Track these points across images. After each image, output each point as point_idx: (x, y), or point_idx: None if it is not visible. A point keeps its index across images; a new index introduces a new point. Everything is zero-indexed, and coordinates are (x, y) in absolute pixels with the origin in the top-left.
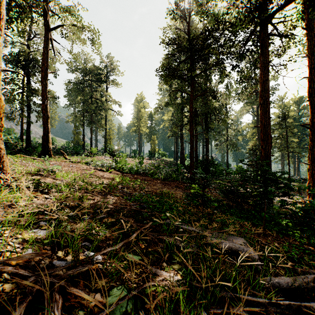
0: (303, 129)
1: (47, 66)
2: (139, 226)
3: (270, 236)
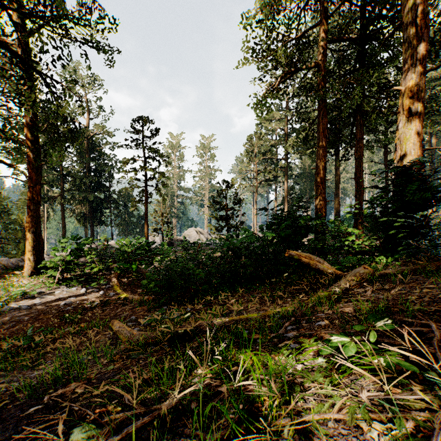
0: None
1: None
2: None
3: None
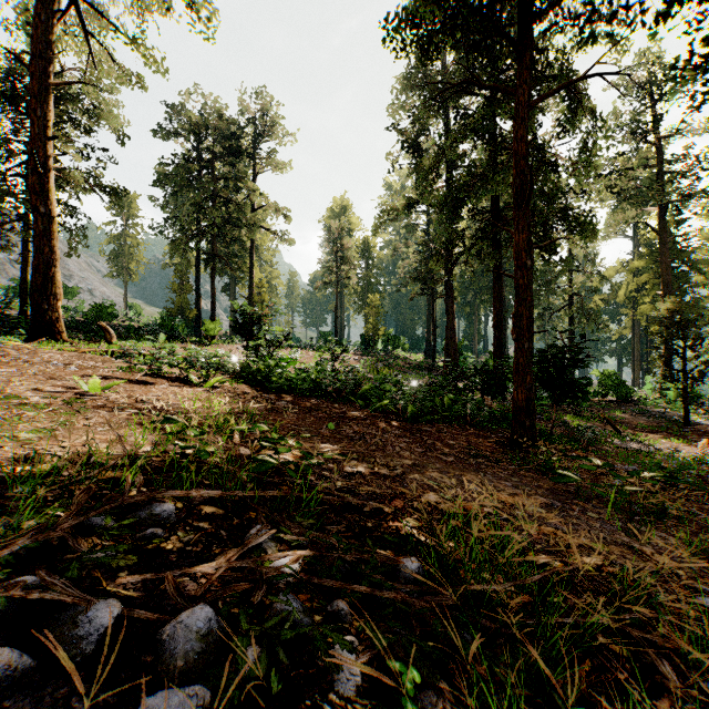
0: None
1: (47, 63)
2: None
3: None
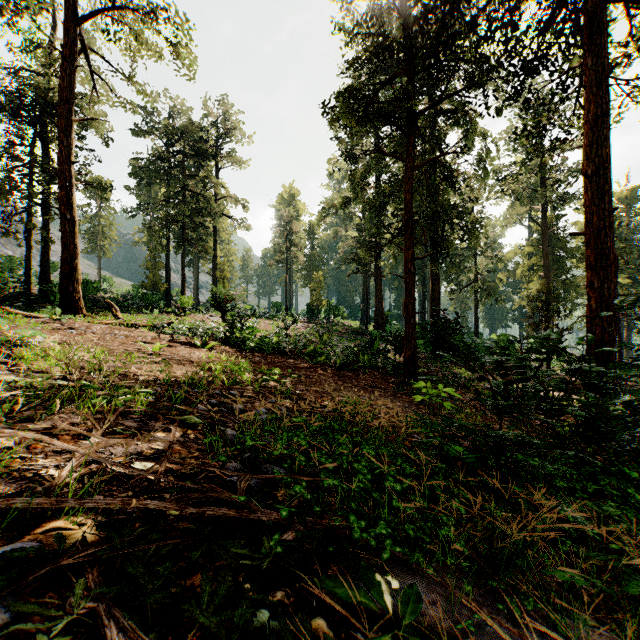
0: (639, 258)
1: (71, 106)
2: None
3: None
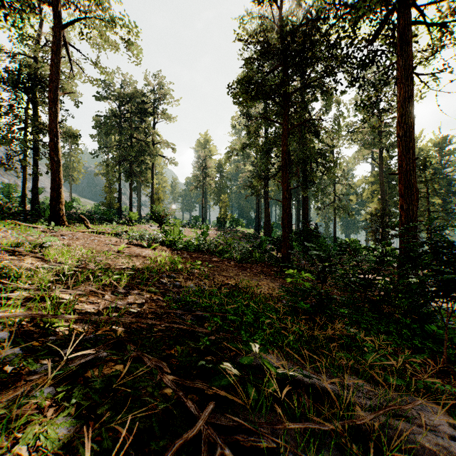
0: (448, 185)
1: (57, 84)
2: (185, 378)
3: (455, 374)
